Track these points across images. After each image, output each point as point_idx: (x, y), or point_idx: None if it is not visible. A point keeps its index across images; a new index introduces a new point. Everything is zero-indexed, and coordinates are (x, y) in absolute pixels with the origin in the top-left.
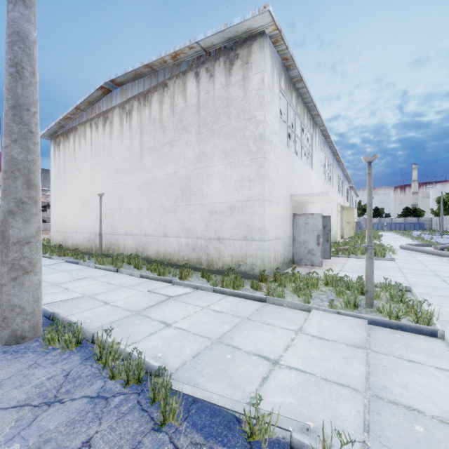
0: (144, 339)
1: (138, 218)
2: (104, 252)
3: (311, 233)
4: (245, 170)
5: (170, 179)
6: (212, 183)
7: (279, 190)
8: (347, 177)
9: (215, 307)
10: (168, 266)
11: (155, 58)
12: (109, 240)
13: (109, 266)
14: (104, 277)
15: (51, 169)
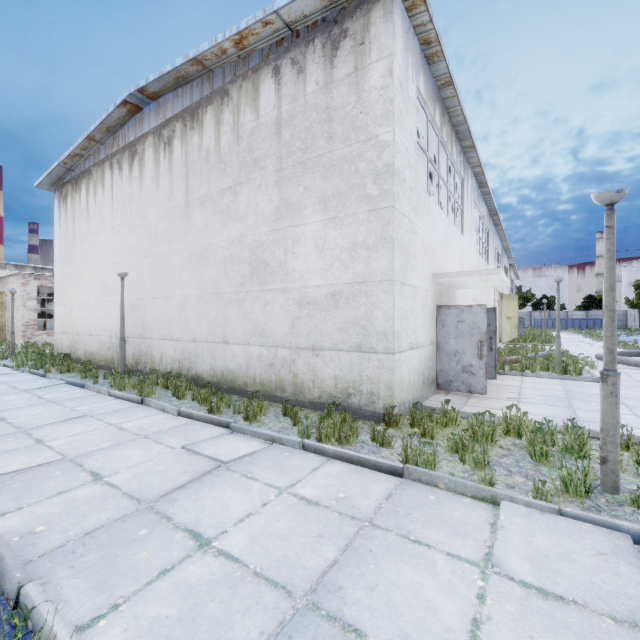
0: (139, 595)
1: (182, 313)
2: (130, 367)
3: (468, 339)
4: (358, 229)
5: (232, 248)
6: (301, 253)
7: (416, 265)
8: (507, 249)
9: (305, 490)
10: (227, 394)
11: (207, 46)
12: (138, 347)
13: (129, 394)
14: (117, 414)
15: (55, 236)
